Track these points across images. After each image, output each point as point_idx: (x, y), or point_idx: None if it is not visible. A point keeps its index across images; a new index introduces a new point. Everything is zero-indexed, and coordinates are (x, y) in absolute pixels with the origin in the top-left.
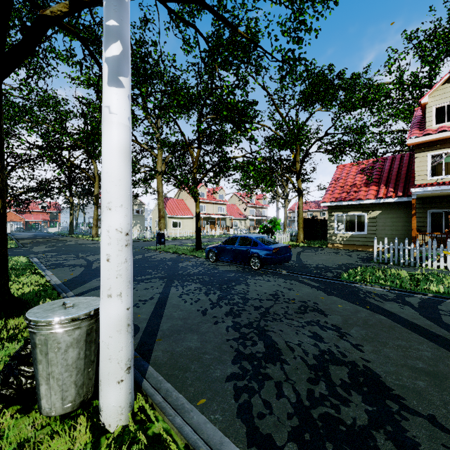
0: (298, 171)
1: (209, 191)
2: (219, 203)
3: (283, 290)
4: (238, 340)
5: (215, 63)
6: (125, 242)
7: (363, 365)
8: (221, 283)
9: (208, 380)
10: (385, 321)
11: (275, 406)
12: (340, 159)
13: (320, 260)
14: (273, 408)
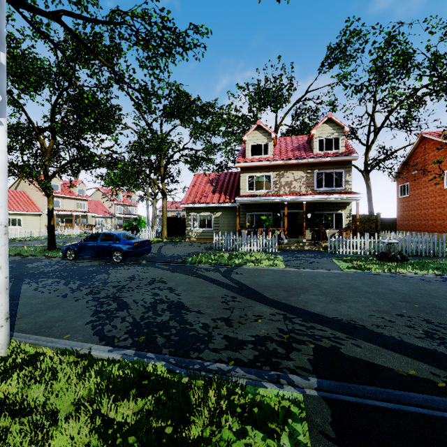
0: (162, 175)
1: (65, 184)
2: (78, 198)
3: (139, 273)
4: (97, 305)
5: (75, 79)
6: (4, 231)
7: (177, 301)
8: (81, 275)
9: (71, 327)
10: (201, 281)
11: (120, 325)
12: (197, 169)
13: (177, 251)
14: (118, 327)
